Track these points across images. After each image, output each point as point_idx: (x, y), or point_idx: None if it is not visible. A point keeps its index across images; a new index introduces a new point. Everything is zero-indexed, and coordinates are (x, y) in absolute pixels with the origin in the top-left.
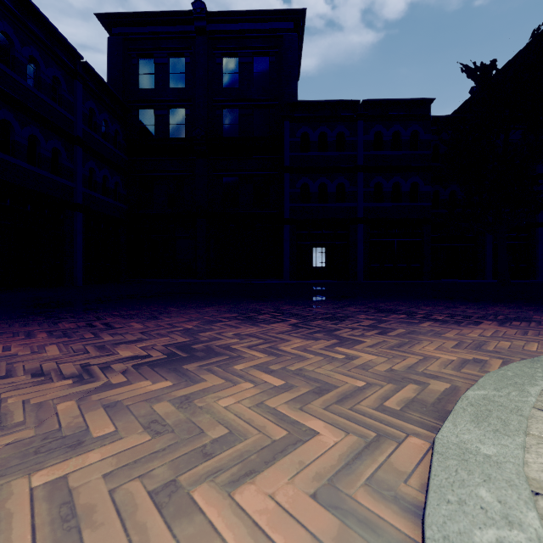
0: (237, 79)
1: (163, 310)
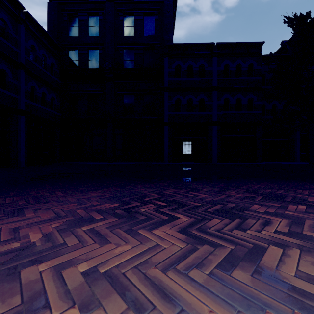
0: (133, 30)
1: (46, 196)
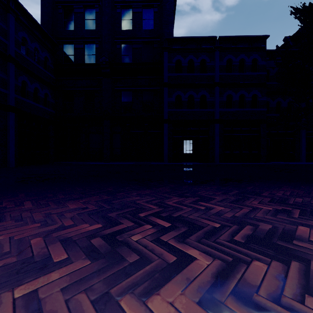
0: (131, 23)
1: (5, 210)
